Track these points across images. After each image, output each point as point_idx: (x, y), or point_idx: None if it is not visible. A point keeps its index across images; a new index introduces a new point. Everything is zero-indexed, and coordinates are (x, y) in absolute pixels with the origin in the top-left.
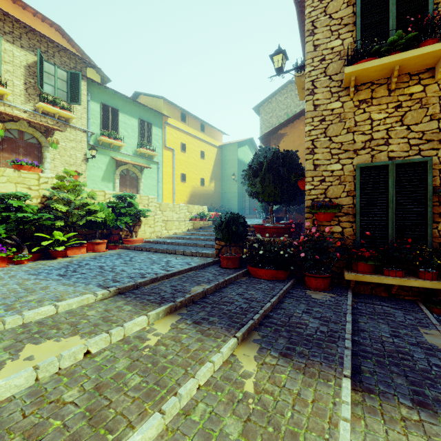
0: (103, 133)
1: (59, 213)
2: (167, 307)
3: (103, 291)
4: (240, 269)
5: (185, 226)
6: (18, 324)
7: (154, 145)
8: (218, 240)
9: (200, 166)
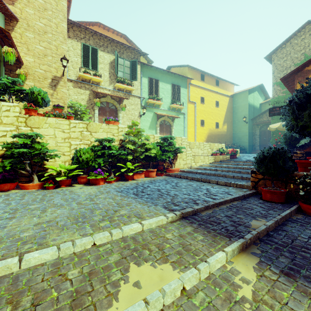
0: (149, 97)
1: (129, 150)
2: (239, 244)
3: (171, 214)
4: (287, 204)
5: (208, 159)
6: (120, 236)
7: (181, 101)
8: (254, 173)
9: (215, 113)
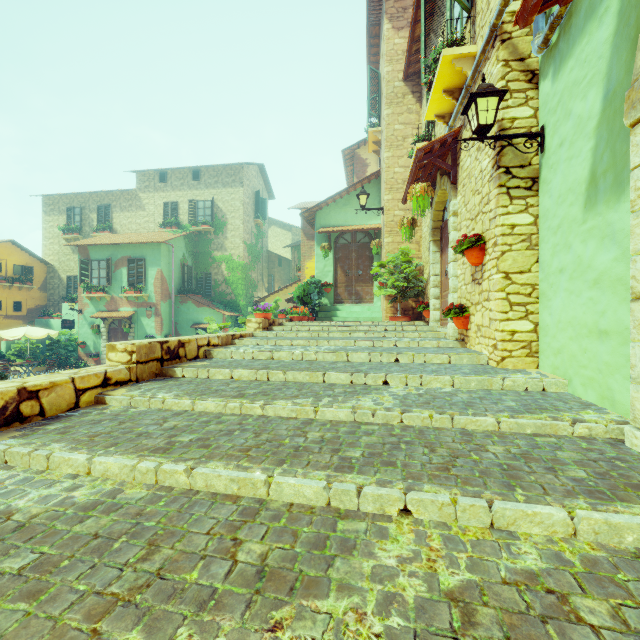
0: None
1: None
2: None
3: None
4: None
5: None
6: None
7: None
8: None
9: None
